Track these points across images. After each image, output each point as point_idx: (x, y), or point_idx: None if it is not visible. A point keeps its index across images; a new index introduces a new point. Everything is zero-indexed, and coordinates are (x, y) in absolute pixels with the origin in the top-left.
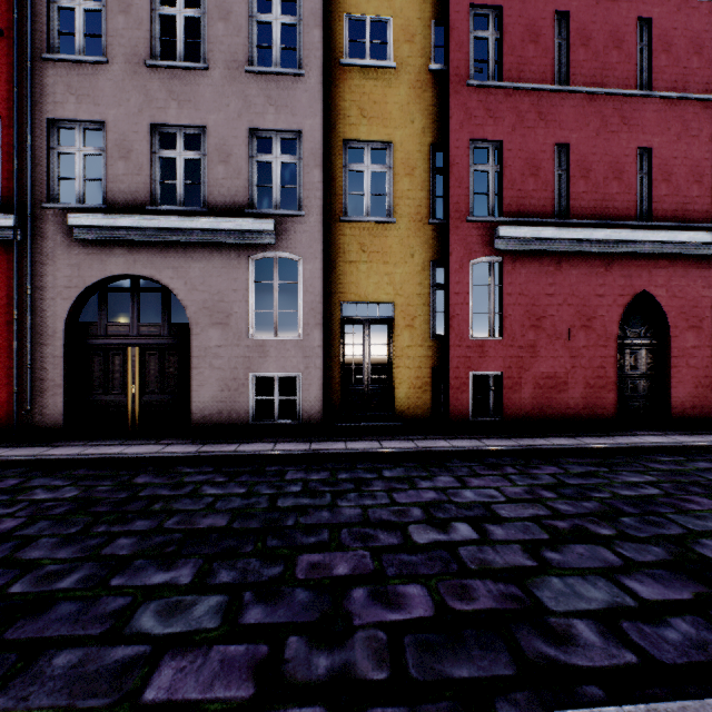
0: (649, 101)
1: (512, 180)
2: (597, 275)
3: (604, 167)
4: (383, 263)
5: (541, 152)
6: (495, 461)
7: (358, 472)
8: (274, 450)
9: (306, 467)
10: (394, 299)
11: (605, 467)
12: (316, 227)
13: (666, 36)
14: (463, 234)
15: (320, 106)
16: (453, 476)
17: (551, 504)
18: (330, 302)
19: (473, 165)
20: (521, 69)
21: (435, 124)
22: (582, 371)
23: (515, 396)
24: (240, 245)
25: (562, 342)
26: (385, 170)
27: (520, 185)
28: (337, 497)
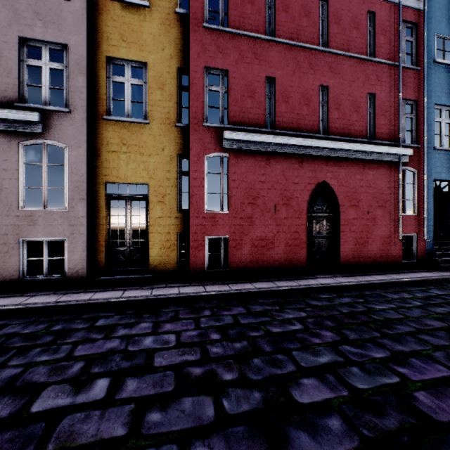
0: (327, 55)
1: (236, 99)
2: (294, 169)
3: (298, 96)
4: (139, 153)
5: (256, 81)
6: (203, 304)
7: (76, 322)
8: (20, 303)
9: (33, 320)
10: (148, 181)
11: (279, 306)
12: (80, 122)
13: (338, 13)
14: (200, 135)
15: (84, 26)
16: (154, 322)
17: (208, 347)
18: (96, 182)
19: (208, 86)
20: (242, 21)
21: (181, 53)
22: (284, 234)
23: (238, 253)
24: (10, 132)
25: (270, 214)
26: (142, 84)
27: (241, 103)
28: (17, 355)
